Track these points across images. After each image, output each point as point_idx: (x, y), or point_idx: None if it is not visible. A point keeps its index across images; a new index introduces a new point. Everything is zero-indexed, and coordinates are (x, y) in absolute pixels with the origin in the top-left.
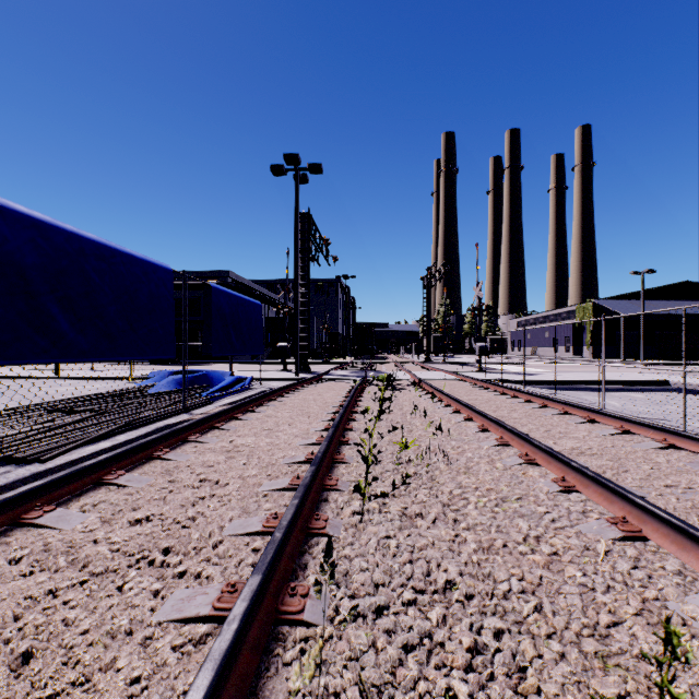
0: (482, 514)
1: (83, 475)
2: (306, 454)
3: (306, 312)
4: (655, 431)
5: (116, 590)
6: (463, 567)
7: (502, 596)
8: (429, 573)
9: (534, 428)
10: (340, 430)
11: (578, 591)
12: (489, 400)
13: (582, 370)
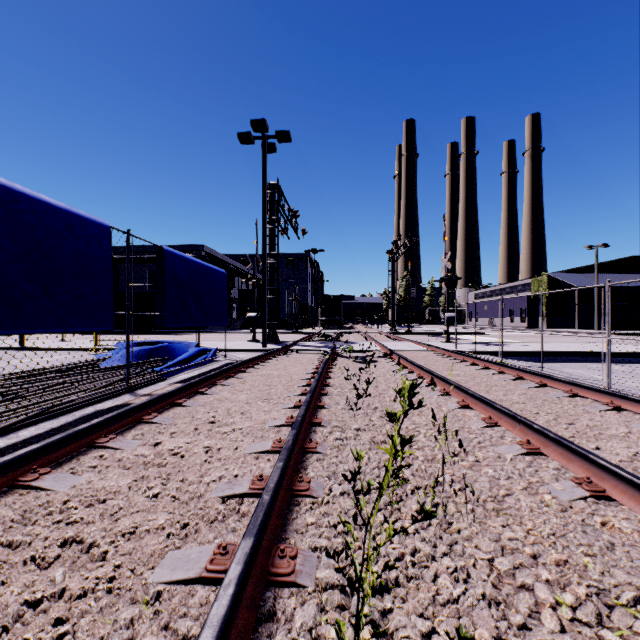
0: None
1: None
2: (252, 478)
3: (274, 283)
4: None
5: None
6: None
7: None
8: None
9: (552, 419)
10: (305, 427)
11: None
12: (474, 376)
13: (544, 340)
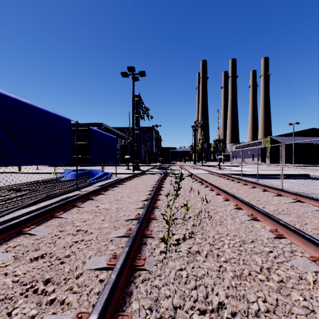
0: (233, 252)
1: (10, 229)
2: (135, 214)
3: (138, 142)
4: (315, 201)
5: (6, 316)
6: (227, 291)
7: (255, 314)
8: (208, 297)
9: (251, 199)
10: (153, 200)
11: (304, 313)
12: (226, 184)
13: (266, 169)
